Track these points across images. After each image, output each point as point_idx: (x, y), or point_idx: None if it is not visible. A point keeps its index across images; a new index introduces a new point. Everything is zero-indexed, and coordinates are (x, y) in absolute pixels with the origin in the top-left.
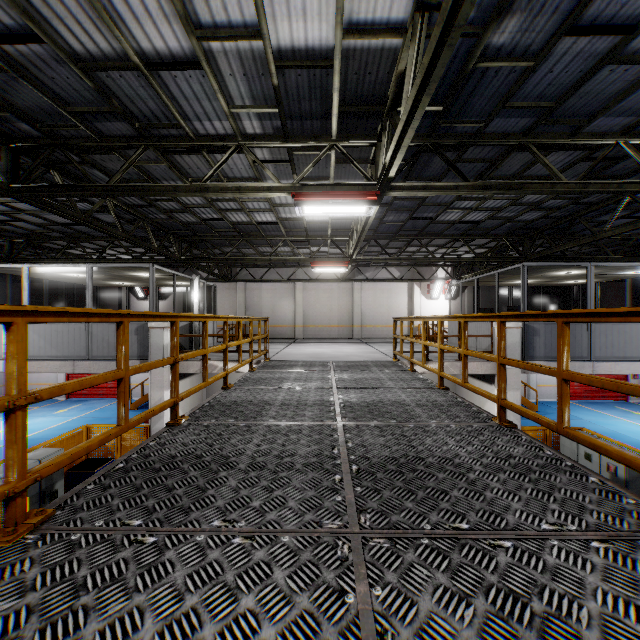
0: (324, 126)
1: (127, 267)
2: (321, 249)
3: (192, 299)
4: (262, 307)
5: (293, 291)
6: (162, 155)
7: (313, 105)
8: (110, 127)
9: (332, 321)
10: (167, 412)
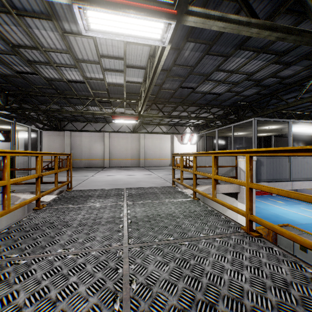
0: None
1: None
2: (120, 110)
3: (13, 139)
4: (82, 147)
5: (103, 138)
6: None
7: None
8: None
9: (127, 156)
10: None
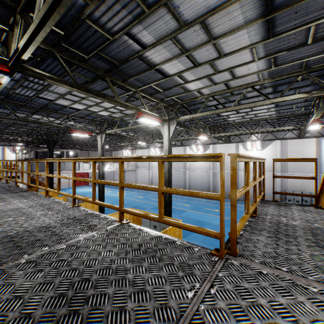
0: None
1: None
2: None
3: None
4: None
5: None
6: None
7: None
8: None
9: None
10: None
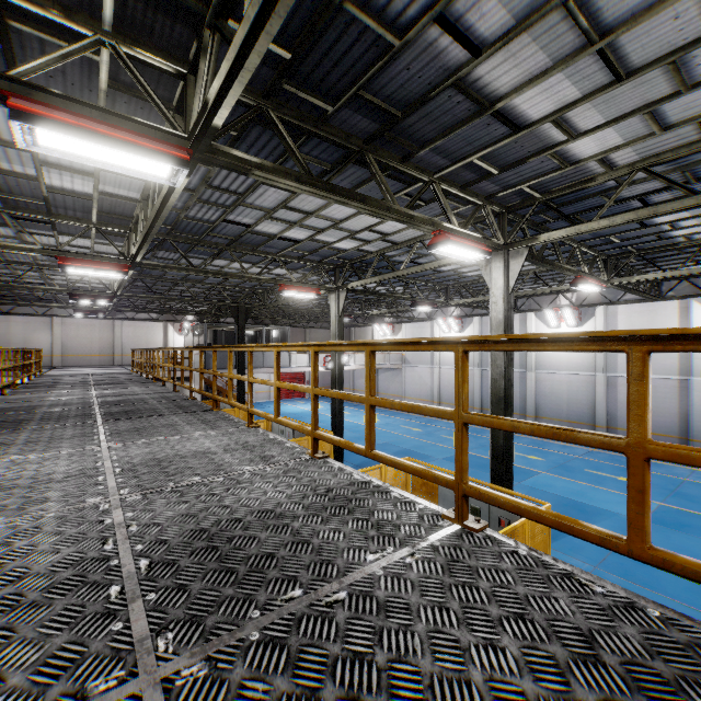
0: None
1: None
2: None
3: None
4: (13, 338)
5: (51, 325)
6: None
7: None
8: None
9: (93, 351)
10: None
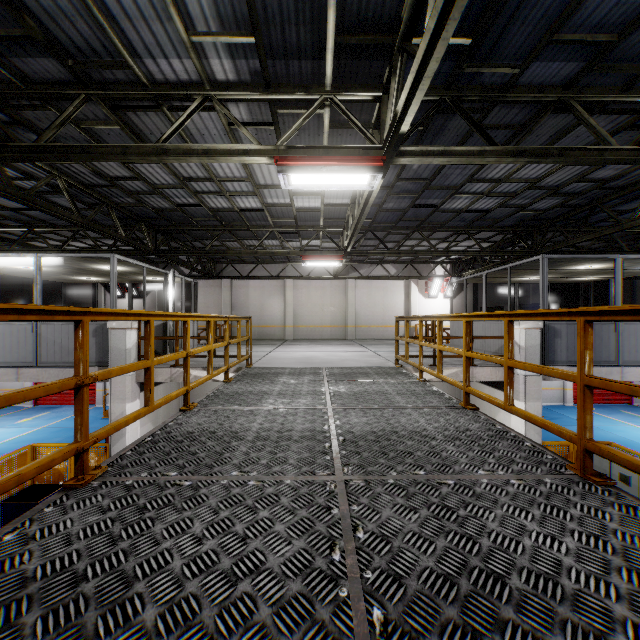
0: (316, 70)
1: (84, 257)
2: (312, 243)
3: (166, 296)
4: (249, 306)
5: (283, 289)
6: (112, 112)
7: (301, 34)
8: (35, 66)
9: (324, 321)
10: (130, 428)
